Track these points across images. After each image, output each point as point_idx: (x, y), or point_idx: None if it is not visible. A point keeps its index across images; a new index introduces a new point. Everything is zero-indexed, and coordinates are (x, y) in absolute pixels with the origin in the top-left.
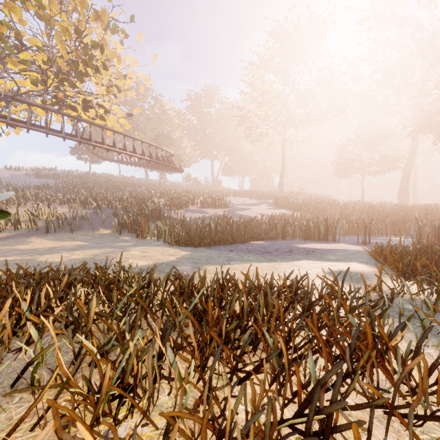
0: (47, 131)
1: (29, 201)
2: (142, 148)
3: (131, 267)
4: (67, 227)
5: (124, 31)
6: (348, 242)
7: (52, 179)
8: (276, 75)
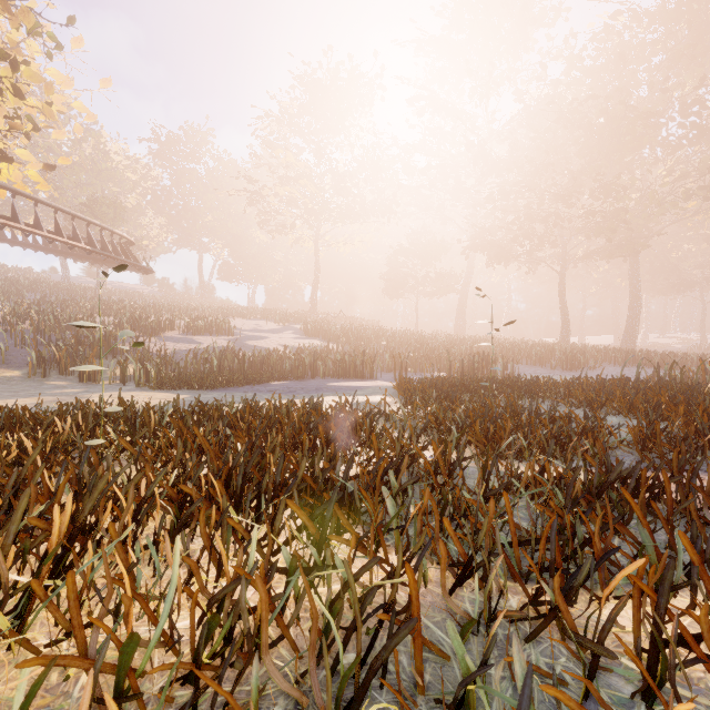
0: None
1: None
2: (74, 226)
3: None
4: None
5: (53, 37)
6: (387, 379)
7: None
8: (307, 140)
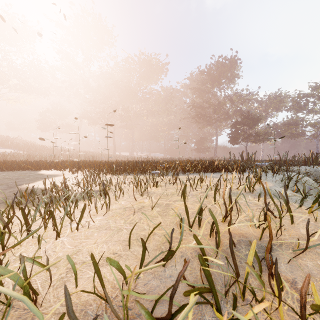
0: None
1: None
2: None
3: None
4: None
5: None
6: None
7: None
8: None
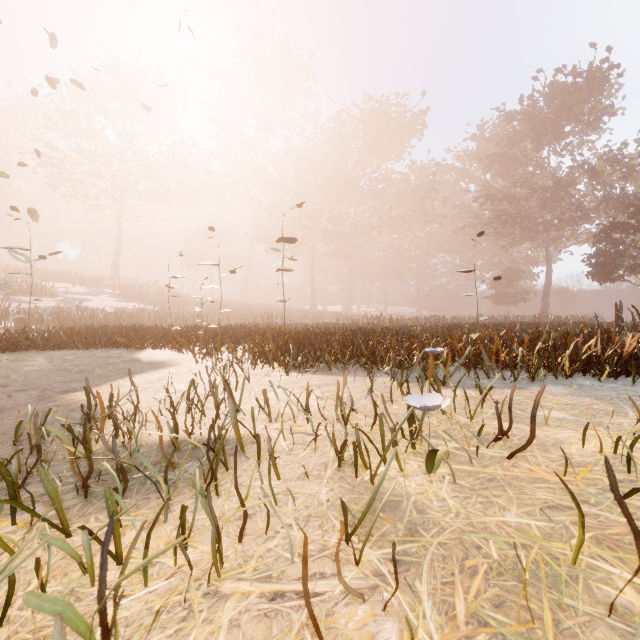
0: None
1: None
2: None
3: None
4: None
5: None
6: None
7: None
8: (112, 122)
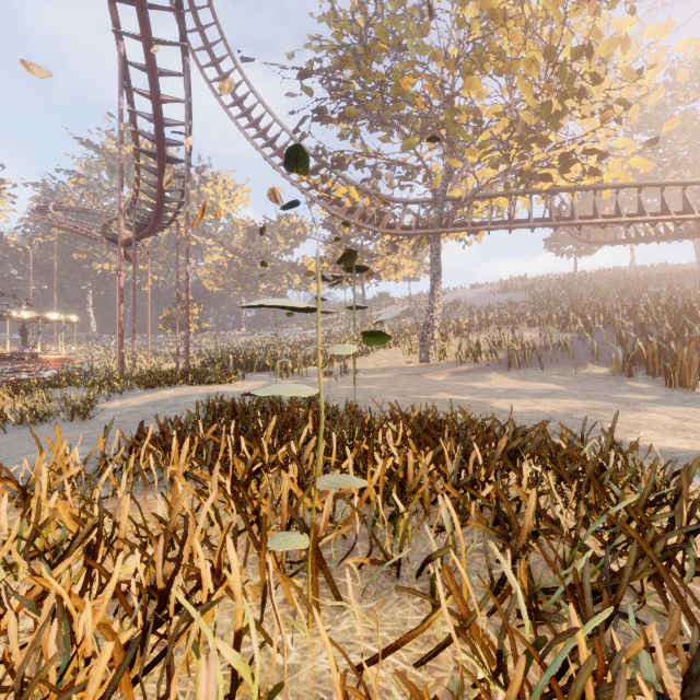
0: (510, 226)
1: (492, 325)
2: (684, 197)
3: (643, 445)
4: (535, 360)
5: None
6: None
7: (520, 292)
8: None
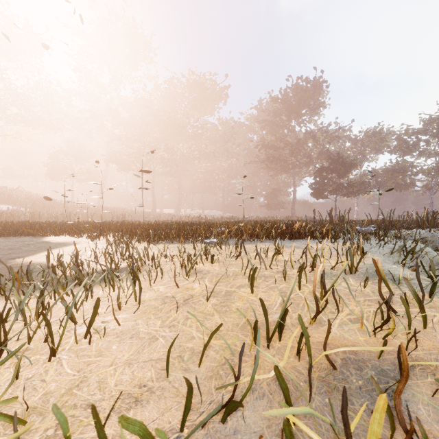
0: None
1: None
2: None
3: None
4: None
5: None
6: None
7: None
8: None
